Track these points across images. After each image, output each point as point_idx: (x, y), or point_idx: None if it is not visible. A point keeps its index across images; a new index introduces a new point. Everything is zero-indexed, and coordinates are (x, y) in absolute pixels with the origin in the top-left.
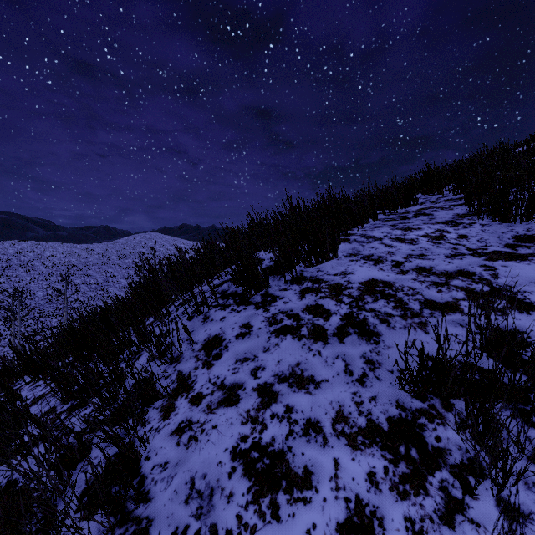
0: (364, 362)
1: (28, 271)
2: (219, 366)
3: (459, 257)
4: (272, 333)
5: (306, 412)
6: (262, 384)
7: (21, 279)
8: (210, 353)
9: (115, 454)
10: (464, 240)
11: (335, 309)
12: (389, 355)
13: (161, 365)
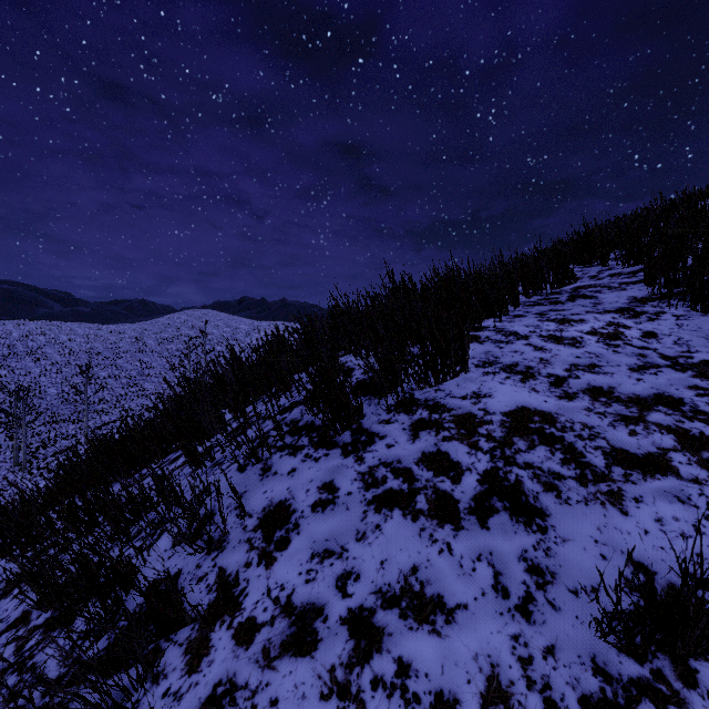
0: (526, 569)
1: (38, 360)
2: (284, 563)
3: (651, 370)
4: (370, 503)
5: (433, 677)
6: (356, 611)
7: (28, 371)
8: (270, 535)
9: None
10: (653, 341)
11: (469, 462)
12: (566, 557)
13: (193, 554)
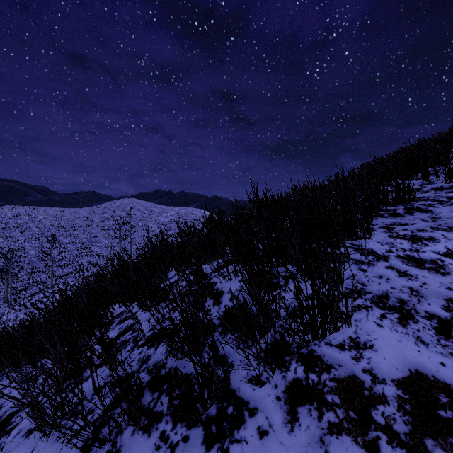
0: None
1: (23, 232)
2: None
3: None
4: None
5: None
6: None
7: (17, 239)
8: None
9: None
10: None
11: None
12: None
13: None
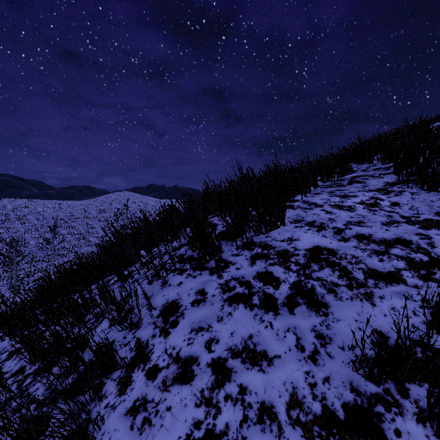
0: (315, 336)
1: (23, 223)
2: (175, 335)
3: (394, 224)
4: (226, 301)
5: (260, 394)
6: (216, 359)
7: (17, 230)
8: (167, 320)
9: (70, 434)
10: (397, 207)
11: (284, 277)
12: (338, 329)
13: (122, 331)
